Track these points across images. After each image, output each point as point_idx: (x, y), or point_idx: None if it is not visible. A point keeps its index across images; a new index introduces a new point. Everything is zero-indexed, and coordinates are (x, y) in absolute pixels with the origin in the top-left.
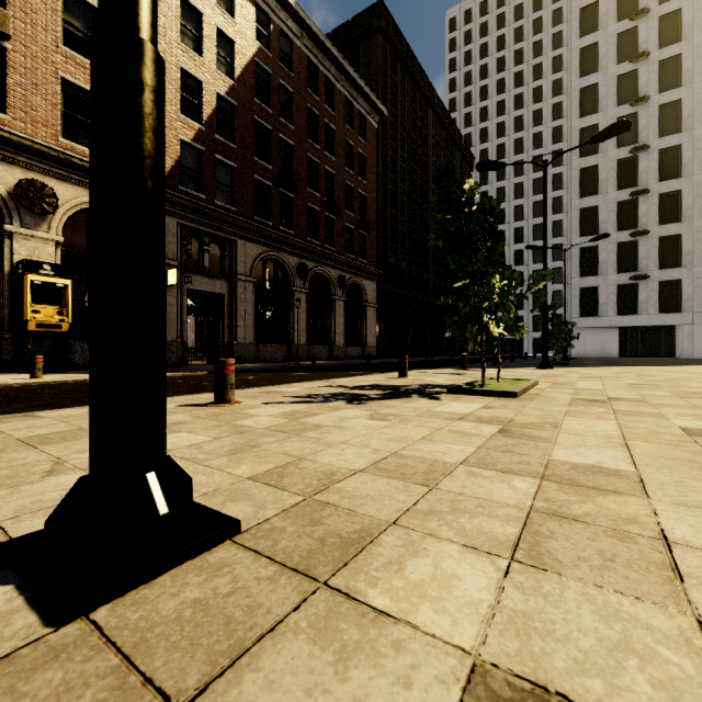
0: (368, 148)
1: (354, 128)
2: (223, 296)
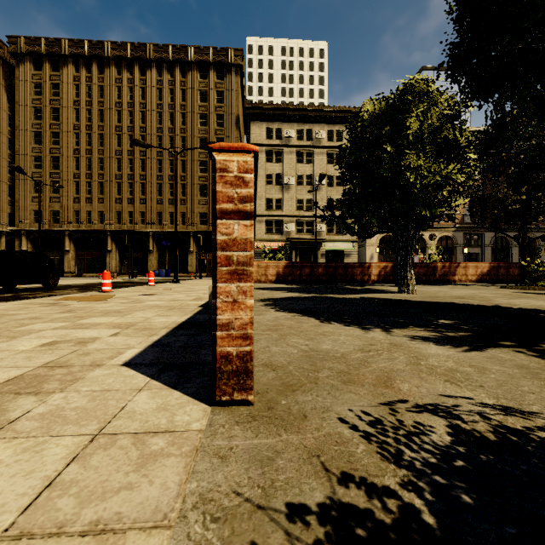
0: None
1: None
2: (478, 253)
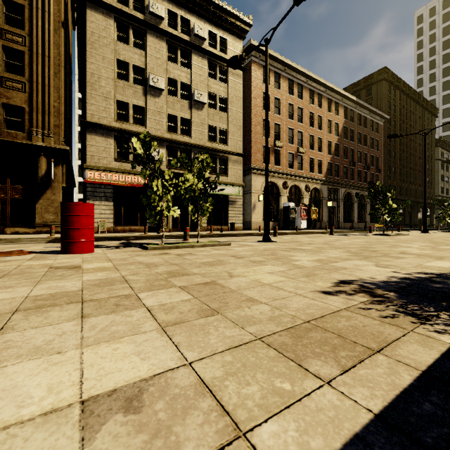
0: (379, 136)
1: (374, 130)
2: (335, 207)
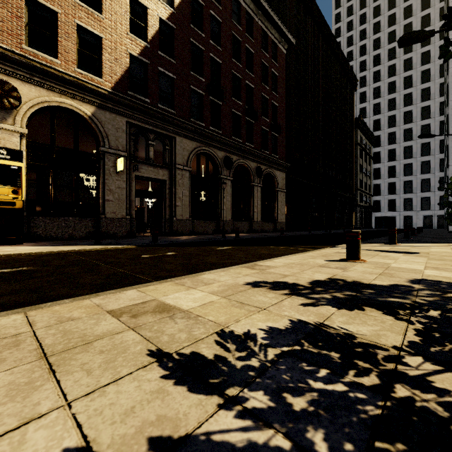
0: (278, 69)
1: (268, 53)
2: (165, 182)
